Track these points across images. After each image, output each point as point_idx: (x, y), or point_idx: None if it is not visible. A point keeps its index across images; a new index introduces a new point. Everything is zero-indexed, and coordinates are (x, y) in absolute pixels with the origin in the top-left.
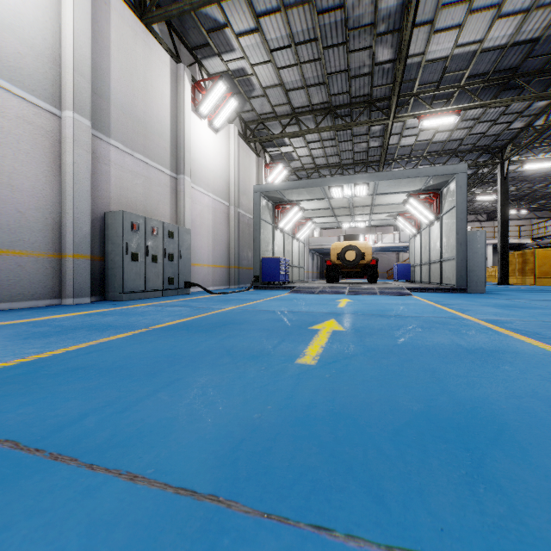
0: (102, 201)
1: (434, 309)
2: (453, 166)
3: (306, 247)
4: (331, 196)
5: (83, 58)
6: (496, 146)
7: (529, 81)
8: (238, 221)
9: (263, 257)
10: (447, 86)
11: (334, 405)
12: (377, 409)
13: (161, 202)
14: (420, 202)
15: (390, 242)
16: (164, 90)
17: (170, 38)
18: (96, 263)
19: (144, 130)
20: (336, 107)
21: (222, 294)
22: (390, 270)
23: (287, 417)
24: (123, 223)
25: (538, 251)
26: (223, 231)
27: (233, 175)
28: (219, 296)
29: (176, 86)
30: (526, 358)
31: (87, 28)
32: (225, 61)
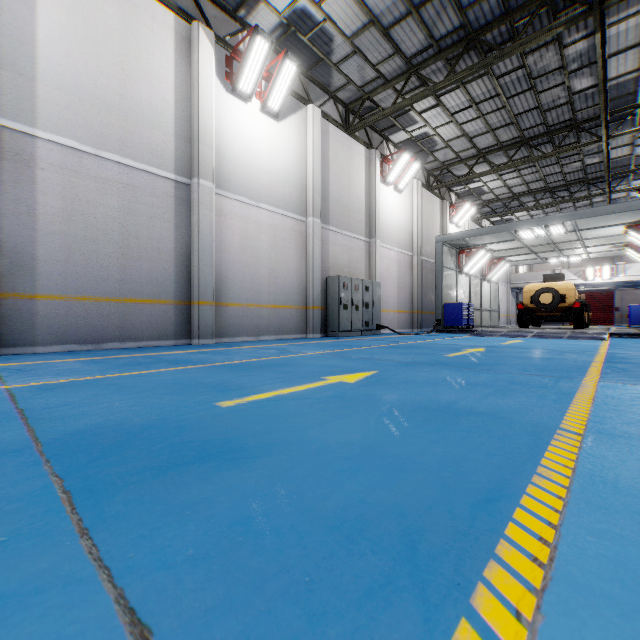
0: (325, 270)
1: (588, 347)
2: None
3: (507, 286)
4: (521, 238)
5: (317, 181)
6: None
7: None
8: (421, 268)
9: (445, 303)
10: None
11: (449, 360)
12: (463, 361)
13: (359, 263)
14: None
15: (637, 274)
16: (361, 176)
17: (365, 132)
18: (322, 312)
19: (348, 212)
20: (530, 138)
21: (407, 335)
22: None
23: (432, 360)
24: (339, 284)
25: None
26: (406, 279)
27: (416, 226)
28: (404, 336)
29: (369, 168)
30: (566, 360)
31: (319, 161)
32: (408, 132)
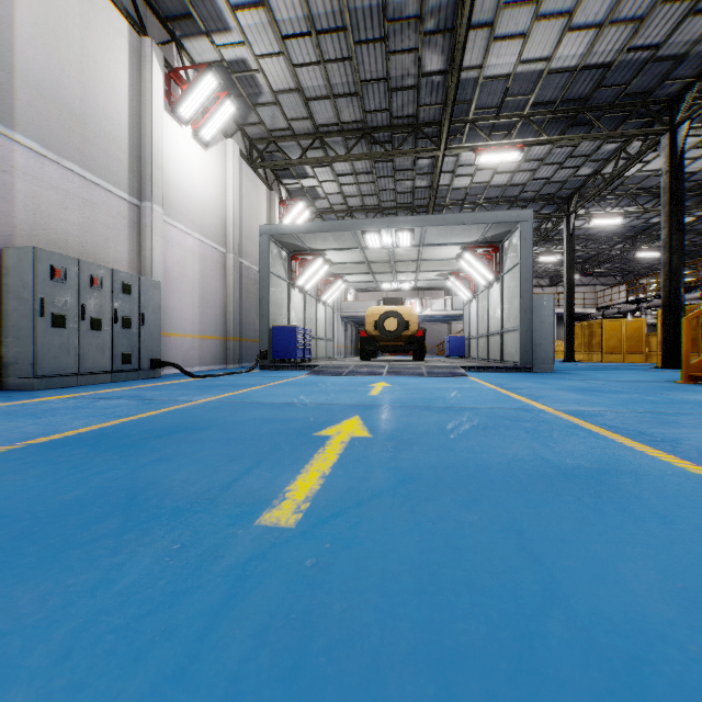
0: None
1: (498, 396)
2: (516, 212)
3: (338, 314)
4: (366, 245)
5: None
6: (561, 196)
7: (599, 117)
8: (241, 275)
9: (274, 325)
10: (508, 114)
11: (291, 700)
12: None
13: (112, 240)
14: (477, 258)
15: (441, 309)
16: (118, 73)
17: None
18: None
19: (81, 127)
20: (373, 129)
21: (209, 376)
22: (441, 345)
23: None
24: (35, 266)
25: (607, 322)
26: (217, 288)
27: (232, 210)
28: (201, 380)
29: (140, 70)
30: (656, 485)
31: None
32: (217, 46)
